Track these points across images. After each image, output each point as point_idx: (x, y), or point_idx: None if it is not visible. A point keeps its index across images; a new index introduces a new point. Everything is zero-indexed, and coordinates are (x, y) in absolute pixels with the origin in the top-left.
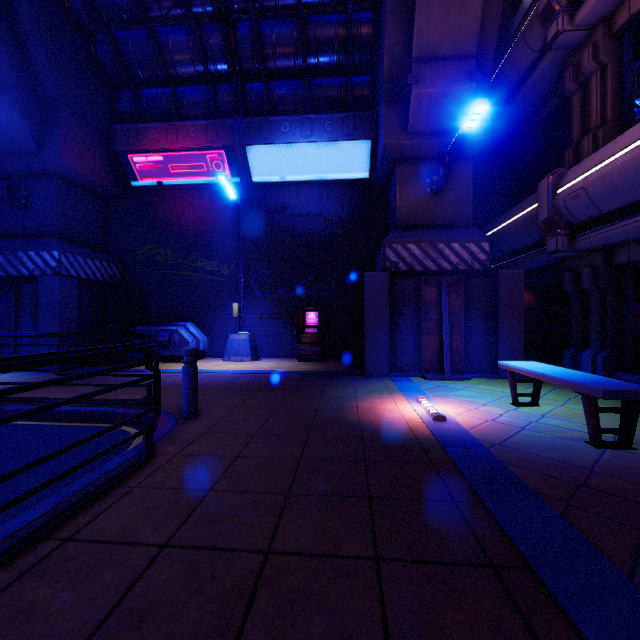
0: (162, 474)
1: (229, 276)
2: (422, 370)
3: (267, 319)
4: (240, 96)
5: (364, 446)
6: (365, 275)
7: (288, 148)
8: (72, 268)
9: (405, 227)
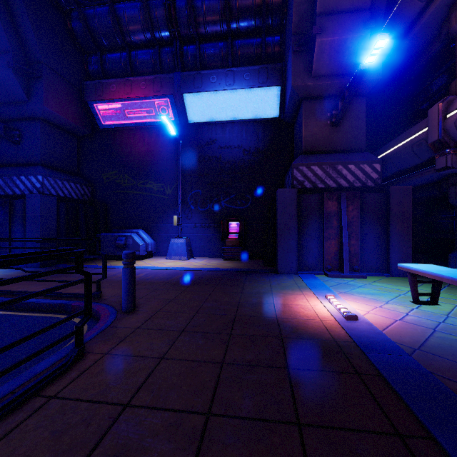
0: (85, 380)
1: (171, 194)
2: (324, 269)
3: (199, 227)
4: (179, 56)
5: (284, 348)
6: (277, 191)
7: (215, 95)
8: (52, 189)
9: (309, 153)
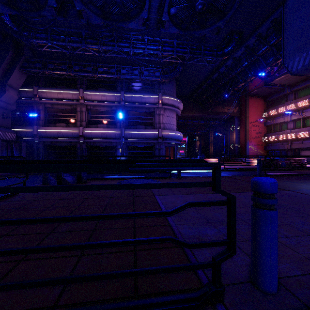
0: None
1: None
2: None
3: None
4: None
5: None
6: None
7: None
8: None
9: None
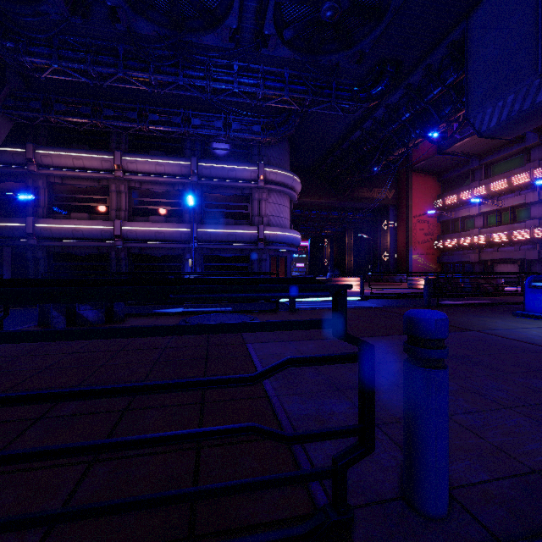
0: None
1: None
2: None
3: None
4: None
5: None
6: None
7: None
8: None
9: None
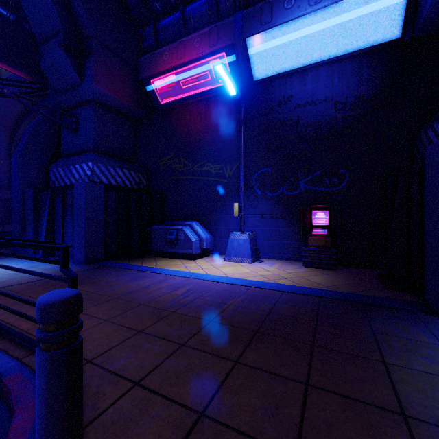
0: None
1: (231, 177)
2: None
3: (268, 218)
4: None
5: None
6: None
7: (292, 27)
8: (103, 176)
9: None
